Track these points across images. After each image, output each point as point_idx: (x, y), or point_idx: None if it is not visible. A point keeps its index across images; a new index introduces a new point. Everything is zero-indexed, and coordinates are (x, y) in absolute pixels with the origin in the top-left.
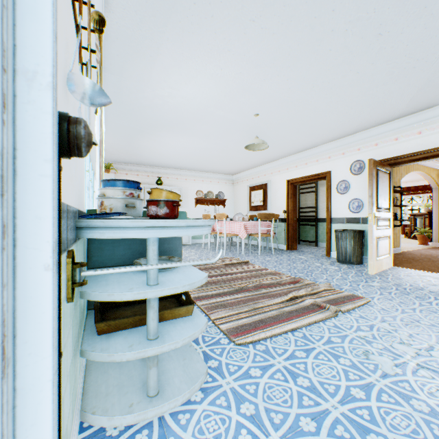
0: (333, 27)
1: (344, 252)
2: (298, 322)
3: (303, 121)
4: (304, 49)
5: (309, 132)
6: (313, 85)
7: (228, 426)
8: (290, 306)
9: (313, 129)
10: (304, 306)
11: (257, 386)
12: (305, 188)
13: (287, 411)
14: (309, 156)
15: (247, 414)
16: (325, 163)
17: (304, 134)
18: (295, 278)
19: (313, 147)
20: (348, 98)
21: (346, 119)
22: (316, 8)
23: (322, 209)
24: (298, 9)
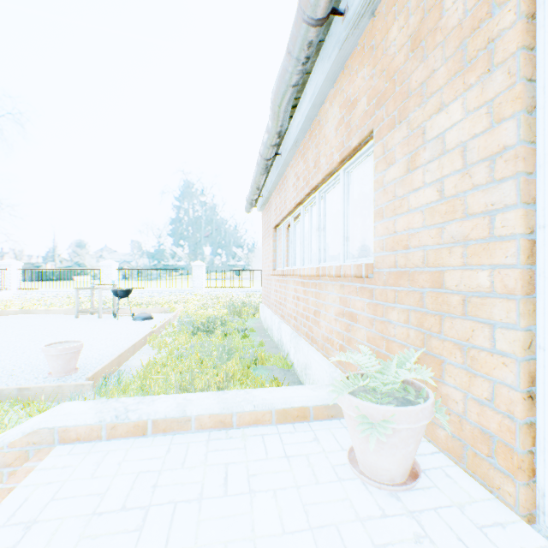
0: None
1: None
2: None
3: None
4: None
5: None
6: None
7: None
8: None
9: None
10: None
11: None
12: None
13: None
14: None
15: None
16: None
17: None
18: None
19: None
20: None
21: None
22: None
23: None
24: None
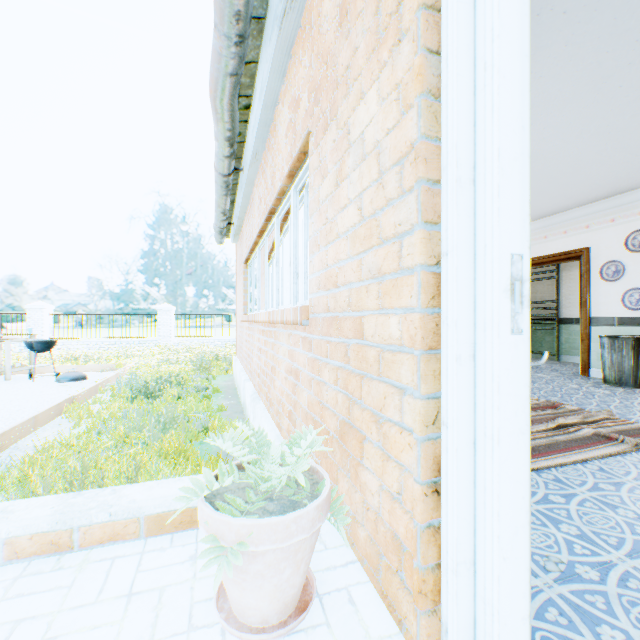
0: (632, 60)
1: (618, 368)
2: (584, 453)
3: (552, 179)
4: (580, 90)
5: (557, 193)
6: (582, 131)
7: (554, 540)
8: (562, 436)
9: (565, 188)
10: (582, 436)
11: (567, 511)
12: (537, 272)
13: (620, 536)
14: (551, 226)
15: (572, 533)
16: (579, 236)
17: (548, 195)
18: (550, 401)
19: (559, 213)
20: (635, 143)
21: (624, 170)
22: (611, 42)
23: (566, 304)
24: (583, 47)
